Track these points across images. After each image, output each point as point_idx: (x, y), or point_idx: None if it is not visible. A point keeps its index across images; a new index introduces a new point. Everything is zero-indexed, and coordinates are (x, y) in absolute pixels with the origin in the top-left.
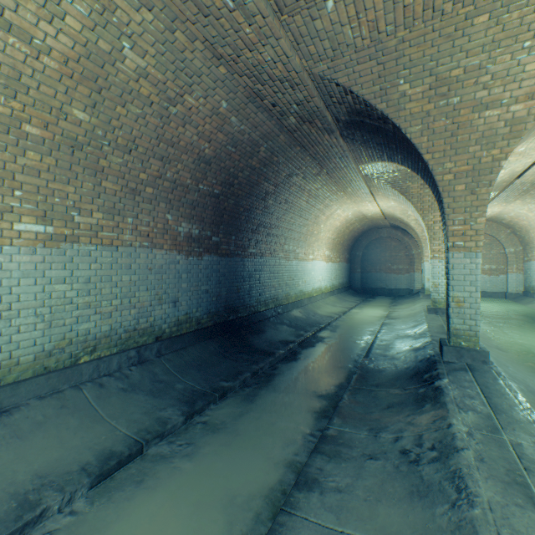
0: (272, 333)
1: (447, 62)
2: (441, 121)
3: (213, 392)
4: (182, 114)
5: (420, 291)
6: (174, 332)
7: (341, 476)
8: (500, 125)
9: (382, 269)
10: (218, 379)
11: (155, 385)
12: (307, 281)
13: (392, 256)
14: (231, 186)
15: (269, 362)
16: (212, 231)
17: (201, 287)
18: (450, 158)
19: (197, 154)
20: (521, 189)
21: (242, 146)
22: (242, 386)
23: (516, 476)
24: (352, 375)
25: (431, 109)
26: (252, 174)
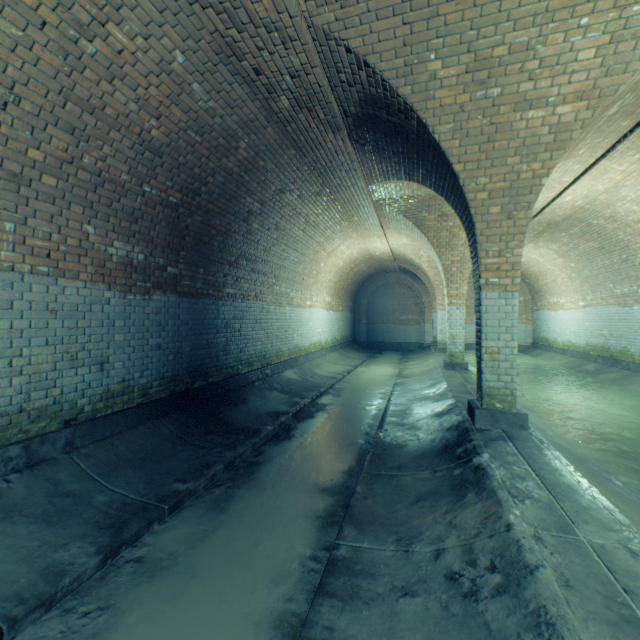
0: (258, 403)
1: (491, 34)
2: (477, 120)
3: (160, 503)
4: (106, 58)
5: (430, 344)
6: (100, 410)
7: (364, 639)
8: (544, 132)
9: (390, 320)
10: (171, 480)
11: (55, 503)
12: (303, 333)
13: (401, 304)
14: (197, 195)
15: (252, 444)
16: (168, 259)
17: (150, 340)
18: (485, 171)
19: (138, 134)
20: (536, 230)
21: (211, 135)
22: (210, 486)
23: (620, 607)
24: (364, 455)
25: (467, 101)
26: (229, 181)
